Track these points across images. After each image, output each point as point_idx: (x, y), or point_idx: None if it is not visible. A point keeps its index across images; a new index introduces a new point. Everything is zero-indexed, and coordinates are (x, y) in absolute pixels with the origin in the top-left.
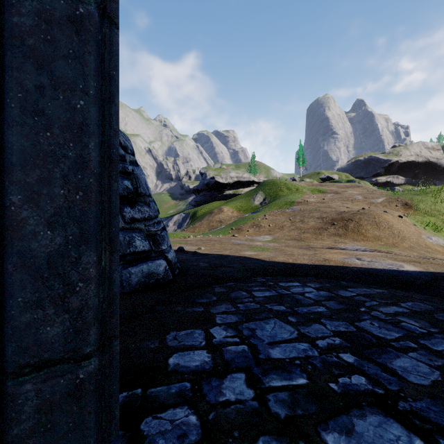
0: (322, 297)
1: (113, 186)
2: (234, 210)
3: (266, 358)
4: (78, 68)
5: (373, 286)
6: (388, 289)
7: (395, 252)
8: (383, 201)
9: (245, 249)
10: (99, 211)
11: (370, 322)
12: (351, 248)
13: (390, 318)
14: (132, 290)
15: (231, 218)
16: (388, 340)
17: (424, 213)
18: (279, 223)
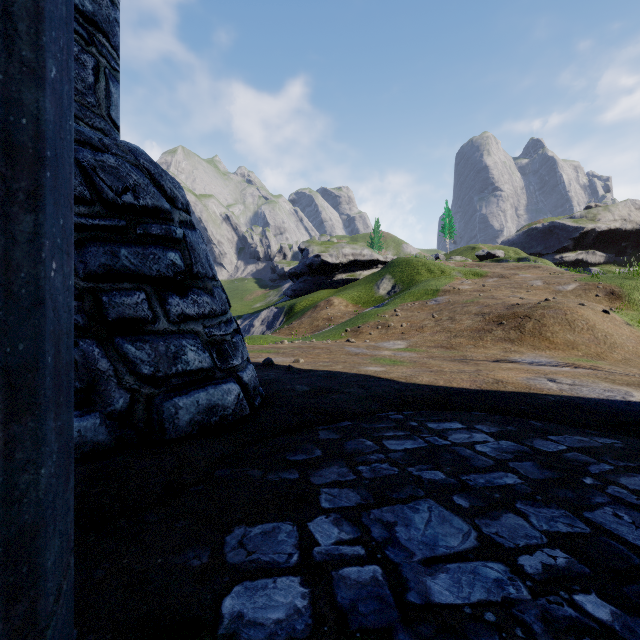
0: (506, 452)
1: (18, 223)
2: (349, 303)
3: (423, 603)
4: None
5: (590, 430)
6: (620, 437)
7: (604, 368)
8: (576, 289)
9: (367, 362)
10: None
11: (611, 511)
12: (532, 361)
13: None
14: (179, 435)
15: (344, 315)
16: None
17: None
18: (416, 322)
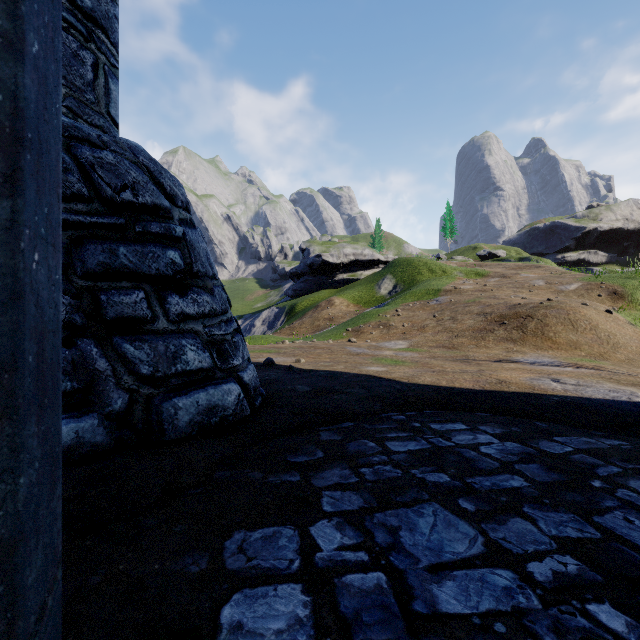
0: (512, 454)
1: None
2: (351, 303)
3: (429, 612)
4: None
5: (596, 431)
6: (627, 439)
7: (607, 368)
8: (579, 288)
9: (369, 362)
10: None
11: (622, 515)
12: (535, 361)
13: None
14: (179, 436)
15: (345, 315)
16: None
17: None
18: (418, 322)
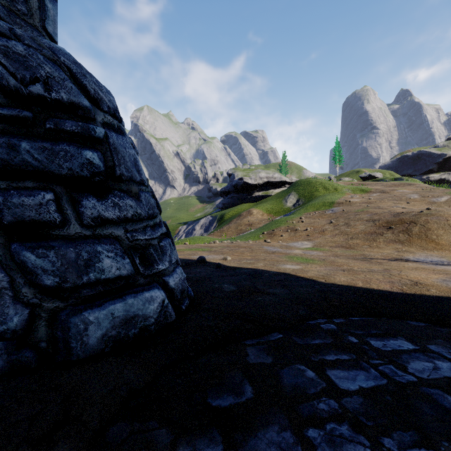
0: None
1: None
2: (264, 213)
3: None
4: None
5: None
6: None
7: None
8: (449, 200)
9: (283, 260)
10: None
11: None
12: (426, 260)
13: None
14: (88, 355)
15: (261, 222)
16: None
17: None
18: (318, 227)
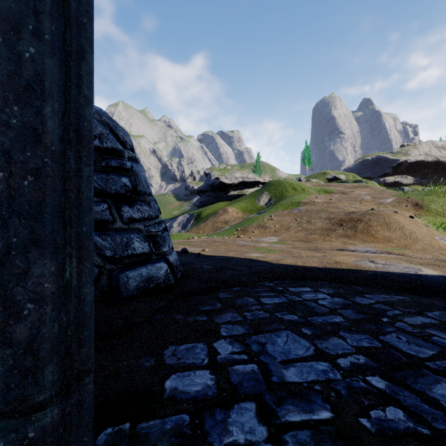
0: (337, 304)
1: (83, 172)
2: (239, 211)
3: (280, 381)
4: (26, 1)
5: (392, 292)
6: (409, 296)
7: (408, 254)
8: (393, 201)
9: (251, 251)
10: (61, 203)
11: (396, 335)
12: (361, 250)
13: (418, 331)
14: (129, 295)
15: (236, 219)
16: (422, 359)
17: (436, 213)
18: (285, 224)
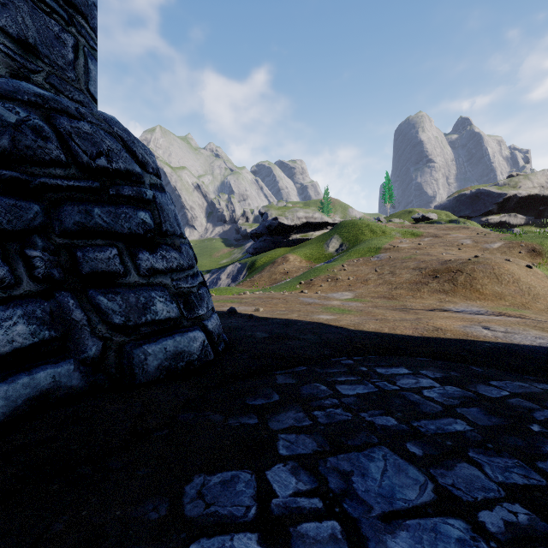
0: (453, 398)
1: None
2: (303, 259)
3: None
4: None
5: (528, 376)
6: None
7: (530, 317)
8: (502, 246)
9: (319, 311)
10: None
11: None
12: (465, 310)
13: None
14: (148, 380)
15: (298, 270)
16: None
17: None
18: (361, 276)
